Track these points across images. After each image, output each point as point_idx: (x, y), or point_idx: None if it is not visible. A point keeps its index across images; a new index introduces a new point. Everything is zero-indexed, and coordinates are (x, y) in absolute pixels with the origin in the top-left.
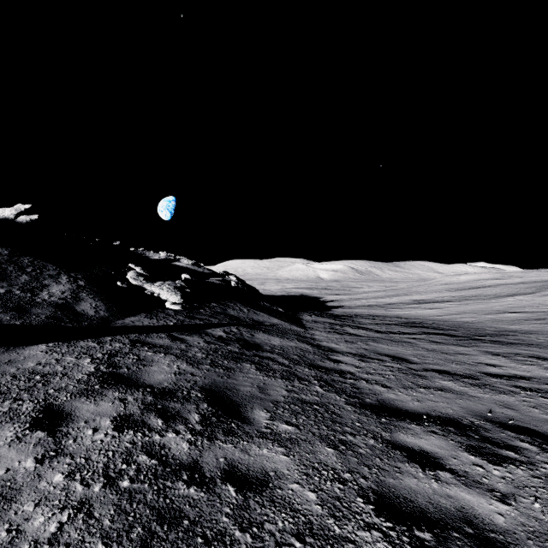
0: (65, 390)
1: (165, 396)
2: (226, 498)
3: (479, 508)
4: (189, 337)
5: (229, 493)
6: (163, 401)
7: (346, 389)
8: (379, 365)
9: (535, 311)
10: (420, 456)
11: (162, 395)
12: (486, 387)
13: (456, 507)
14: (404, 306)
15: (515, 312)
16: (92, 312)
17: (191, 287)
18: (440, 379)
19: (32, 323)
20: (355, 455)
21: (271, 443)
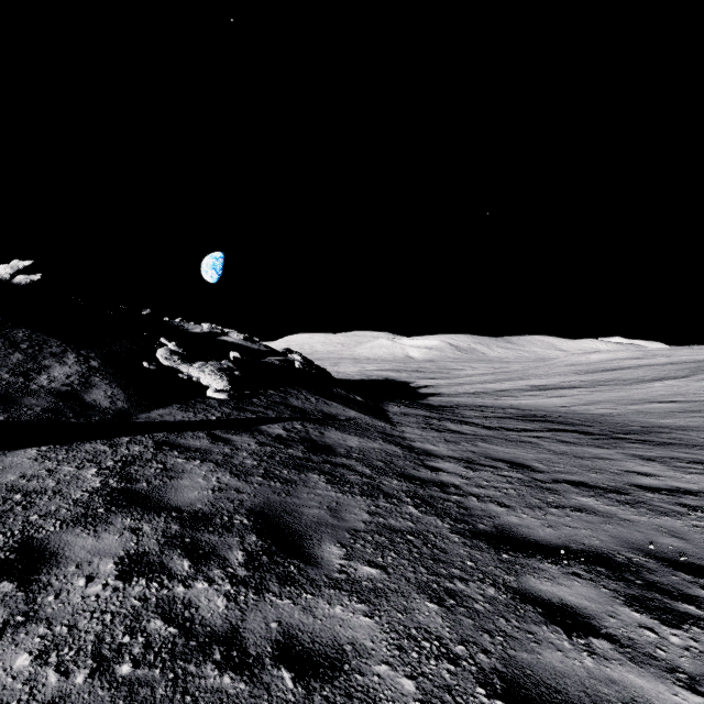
0: (54, 515)
1: (197, 524)
2: (278, 692)
3: (658, 701)
4: (237, 437)
5: (282, 683)
6: (193, 531)
7: (450, 509)
8: (493, 474)
9: (692, 400)
10: (563, 614)
11: (192, 522)
12: (641, 506)
13: (625, 700)
14: (519, 394)
15: (666, 402)
16: (107, 402)
17: (241, 369)
18: (577, 495)
19: (22, 418)
20: (469, 613)
21: (347, 597)
